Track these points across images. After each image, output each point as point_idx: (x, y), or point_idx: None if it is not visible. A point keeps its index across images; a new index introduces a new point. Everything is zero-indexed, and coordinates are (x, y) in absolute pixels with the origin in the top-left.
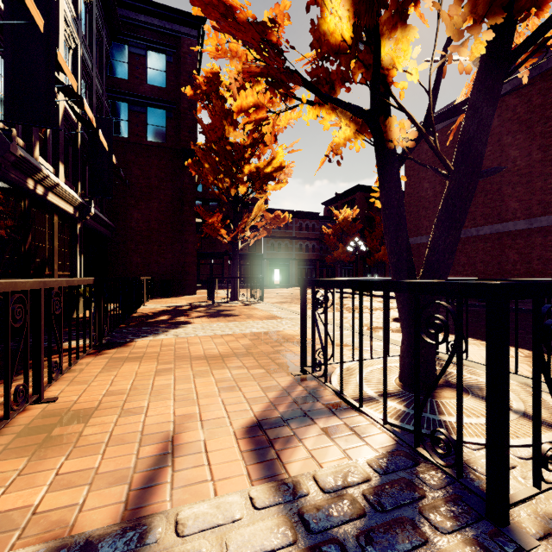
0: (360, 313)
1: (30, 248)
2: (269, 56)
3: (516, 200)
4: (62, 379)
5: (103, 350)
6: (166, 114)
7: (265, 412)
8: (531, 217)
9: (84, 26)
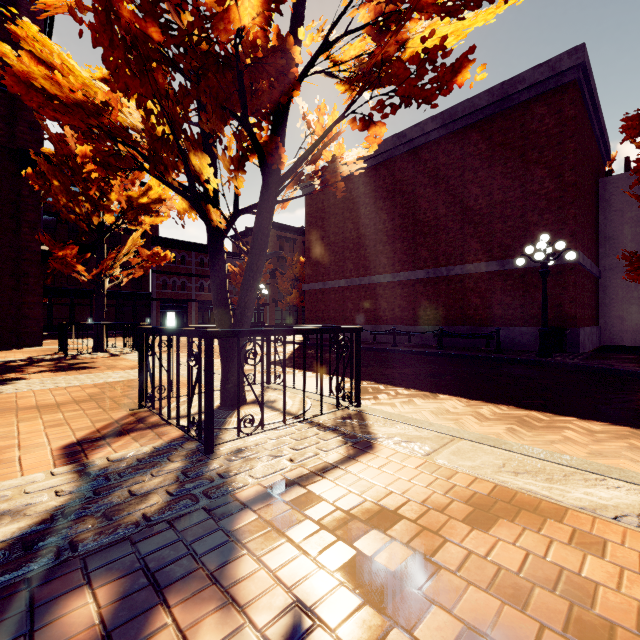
0: (168, 352)
1: None
2: (99, 138)
3: (385, 257)
4: None
5: None
6: None
7: (88, 435)
8: (395, 272)
9: None
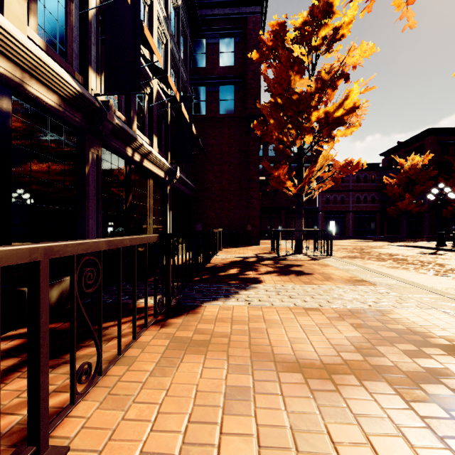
0: None
1: (130, 206)
2: None
3: None
4: (107, 375)
5: (169, 317)
6: (235, 88)
7: None
8: None
9: (173, 27)
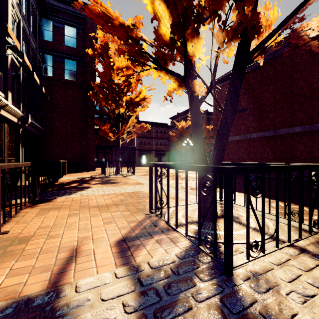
0: (176, 181)
1: None
2: (131, 45)
3: (269, 120)
4: (11, 221)
5: (36, 204)
6: (77, 63)
7: (127, 234)
8: (276, 129)
9: (24, 8)
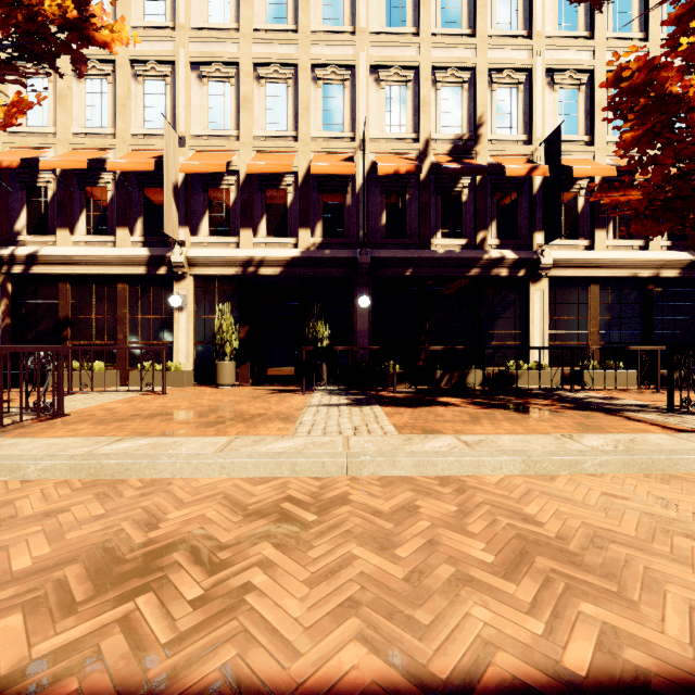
0: None
1: None
2: None
3: None
4: (684, 393)
5: None
6: None
7: None
8: None
9: None
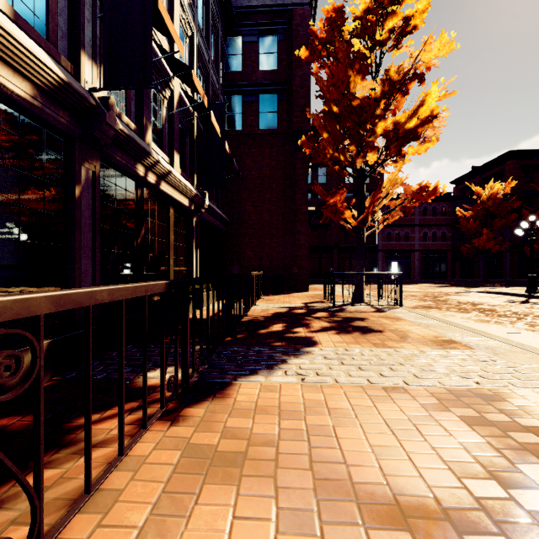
0: None
1: (143, 242)
2: None
3: None
4: (62, 534)
5: (185, 404)
6: (278, 97)
7: None
8: None
9: (201, 18)
